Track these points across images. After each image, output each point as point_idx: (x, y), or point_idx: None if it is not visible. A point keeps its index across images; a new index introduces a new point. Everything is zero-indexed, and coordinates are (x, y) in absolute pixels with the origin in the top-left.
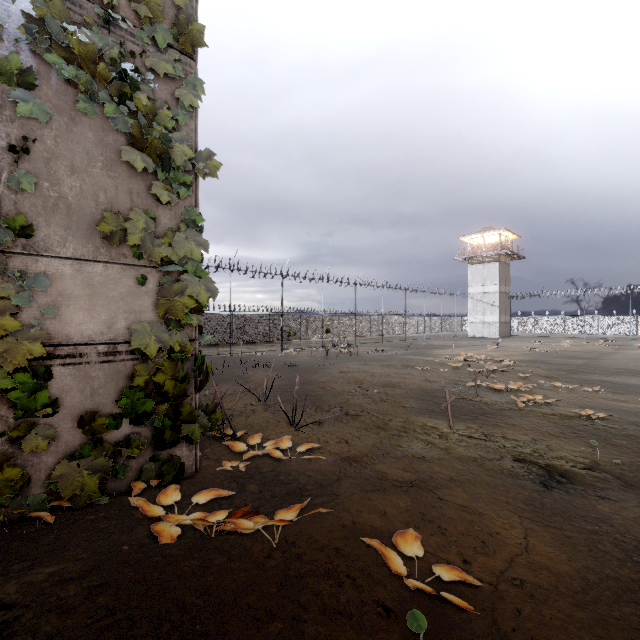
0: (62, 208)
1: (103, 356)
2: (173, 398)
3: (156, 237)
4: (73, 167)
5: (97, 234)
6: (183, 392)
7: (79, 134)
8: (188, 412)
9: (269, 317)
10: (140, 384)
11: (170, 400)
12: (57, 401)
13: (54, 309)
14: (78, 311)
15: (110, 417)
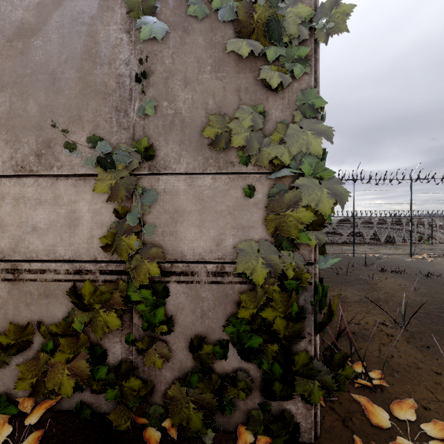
0: (177, 124)
1: (212, 276)
2: (284, 339)
3: (265, 136)
4: (186, 79)
5: (206, 144)
6: (297, 334)
7: (191, 43)
8: (303, 363)
9: (392, 221)
10: (245, 315)
11: (281, 340)
12: (171, 319)
13: (152, 228)
14: (190, 227)
15: (218, 344)
